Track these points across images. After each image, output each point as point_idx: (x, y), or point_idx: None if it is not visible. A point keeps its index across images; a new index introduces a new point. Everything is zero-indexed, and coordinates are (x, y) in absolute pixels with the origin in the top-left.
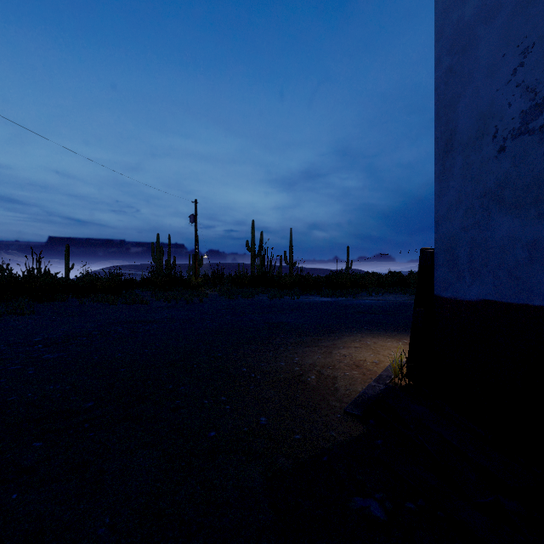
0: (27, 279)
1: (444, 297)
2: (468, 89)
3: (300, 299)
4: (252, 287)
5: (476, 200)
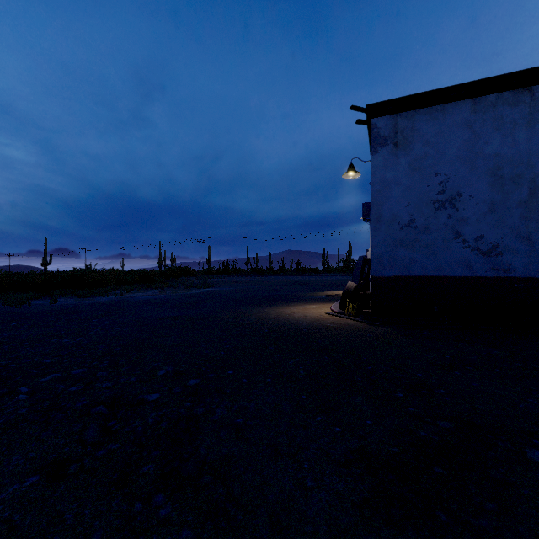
0: None
1: (376, 276)
2: (388, 203)
3: (60, 302)
4: None
5: (391, 242)
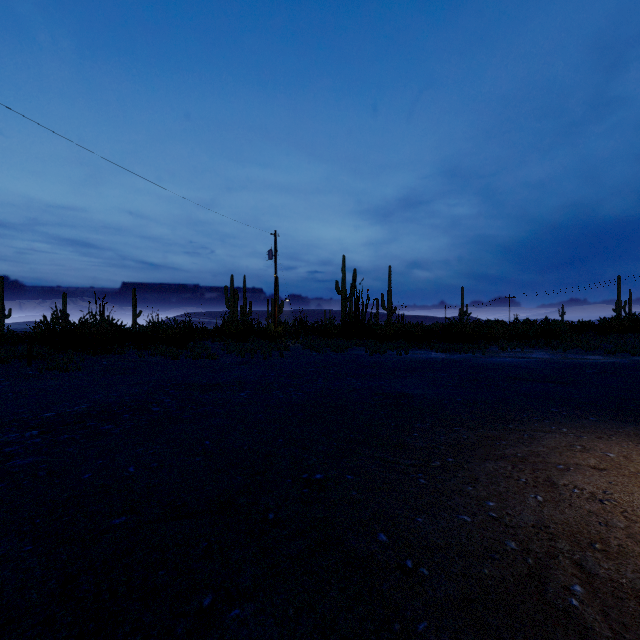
0: (82, 327)
1: None
2: None
3: (409, 355)
4: (343, 338)
5: None
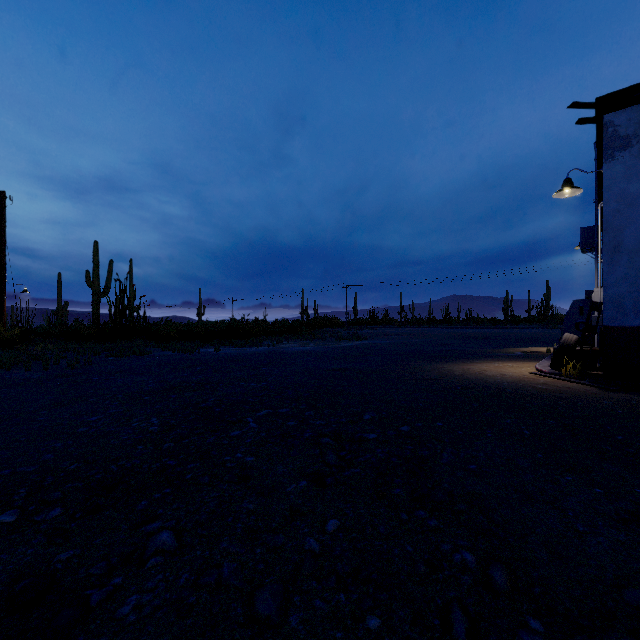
0: None
1: (612, 326)
2: (633, 226)
3: (222, 351)
4: (96, 341)
5: (638, 279)
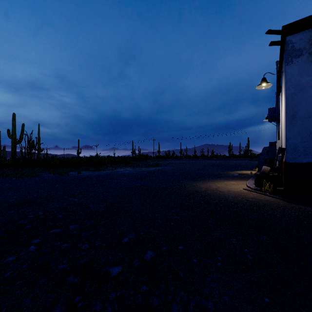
0: None
1: (291, 162)
2: (303, 102)
3: (82, 174)
4: (14, 168)
5: (306, 134)
